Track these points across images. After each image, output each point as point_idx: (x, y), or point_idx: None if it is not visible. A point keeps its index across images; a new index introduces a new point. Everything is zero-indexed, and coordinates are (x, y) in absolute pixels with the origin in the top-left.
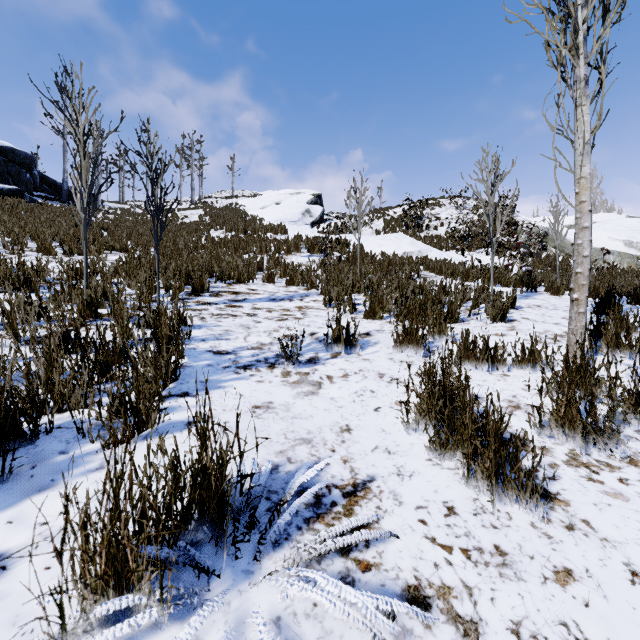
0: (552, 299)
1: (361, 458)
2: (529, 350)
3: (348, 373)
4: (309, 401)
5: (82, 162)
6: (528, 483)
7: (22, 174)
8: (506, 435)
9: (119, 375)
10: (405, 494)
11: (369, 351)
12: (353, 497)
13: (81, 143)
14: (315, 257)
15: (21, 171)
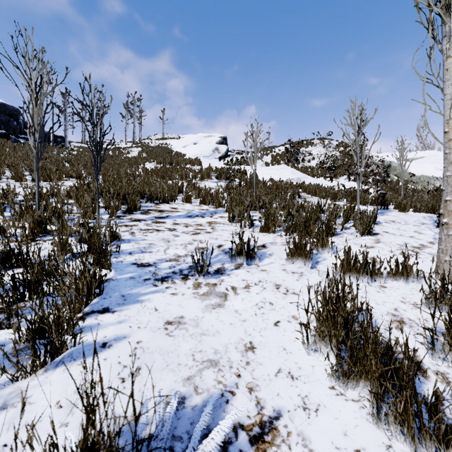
0: (401, 215)
1: (266, 385)
2: (402, 265)
3: (249, 284)
4: (216, 314)
5: (34, 108)
6: (450, 438)
7: (11, 122)
8: (399, 356)
9: (49, 291)
10: (314, 438)
11: (266, 262)
12: (261, 443)
13: (33, 93)
14: (222, 182)
15: (10, 120)
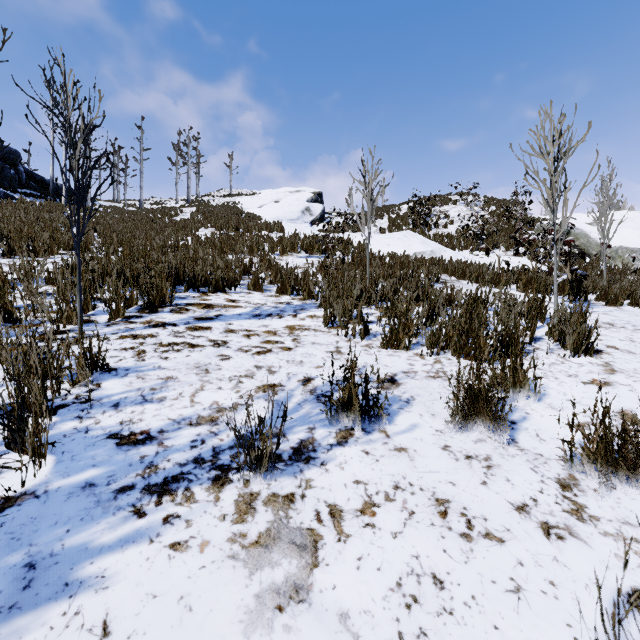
0: (616, 312)
1: None
2: None
3: (373, 497)
4: None
5: None
6: None
7: (5, 170)
8: None
9: None
10: None
11: (402, 424)
12: None
13: None
14: (314, 258)
15: (4, 167)
